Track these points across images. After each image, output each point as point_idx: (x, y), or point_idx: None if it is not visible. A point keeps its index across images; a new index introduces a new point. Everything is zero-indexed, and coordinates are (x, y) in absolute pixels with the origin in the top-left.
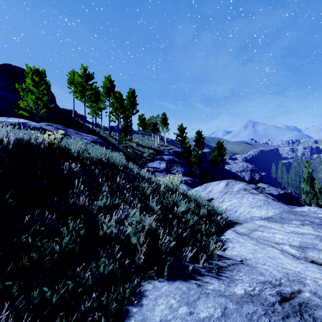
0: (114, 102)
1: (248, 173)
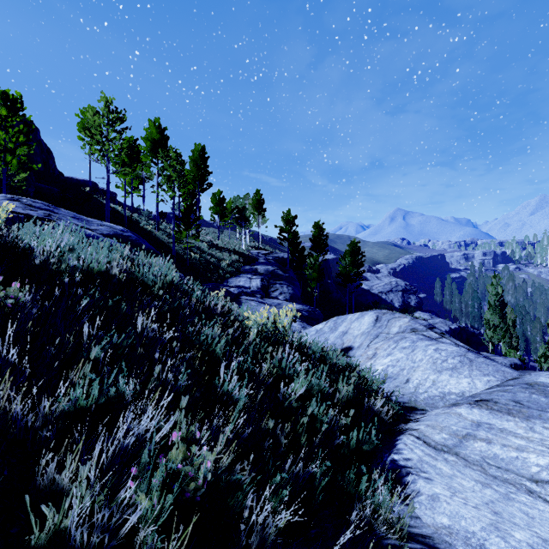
0: (166, 167)
1: (398, 295)
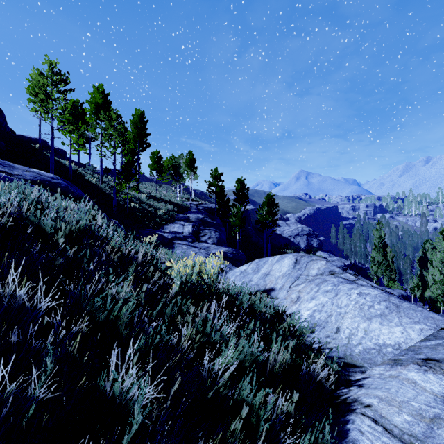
0: (107, 126)
1: (304, 238)
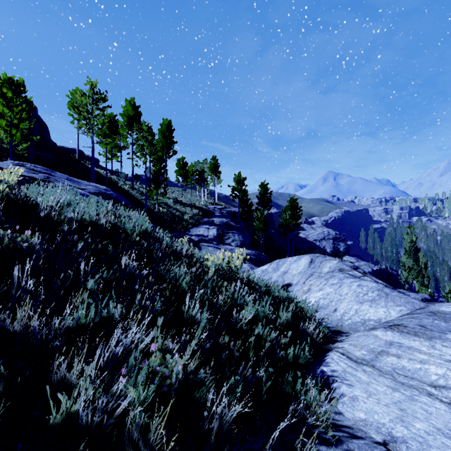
0: (140, 137)
1: (330, 242)
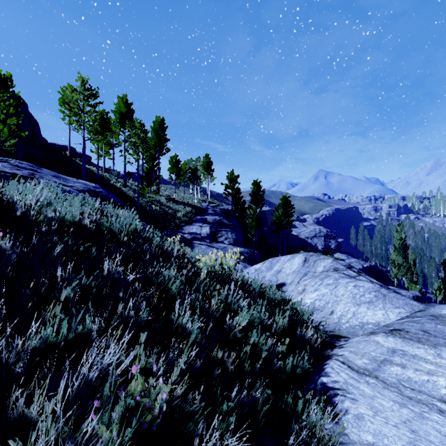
0: (132, 135)
1: (321, 239)
